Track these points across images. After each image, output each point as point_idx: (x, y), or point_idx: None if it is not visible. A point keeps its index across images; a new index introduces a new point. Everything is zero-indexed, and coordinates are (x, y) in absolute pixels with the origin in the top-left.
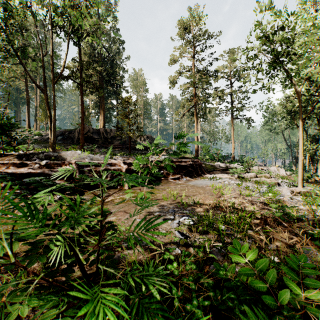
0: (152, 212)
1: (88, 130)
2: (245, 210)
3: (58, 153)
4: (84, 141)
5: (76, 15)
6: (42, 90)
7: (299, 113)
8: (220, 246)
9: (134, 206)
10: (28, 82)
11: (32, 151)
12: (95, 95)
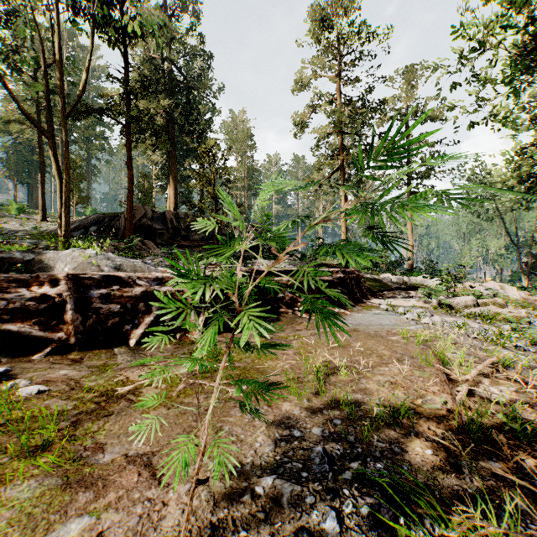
0: (249, 474)
1: (143, 214)
2: None
3: (38, 254)
4: (132, 233)
5: None
6: (44, 131)
7: None
8: None
9: (192, 423)
10: None
11: None
12: (162, 154)
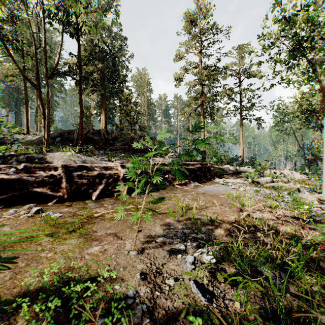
0: (154, 237)
1: (88, 131)
2: (299, 243)
3: (44, 154)
4: (82, 142)
5: (70, 0)
6: (35, 86)
7: (324, 109)
8: (276, 324)
9: (130, 225)
10: (27, 81)
11: (13, 152)
12: (97, 95)
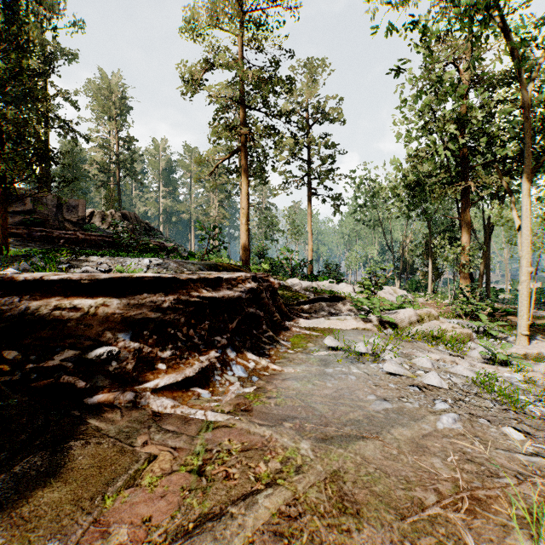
0: None
1: None
2: None
3: None
4: None
5: None
6: None
7: (525, 153)
8: None
9: None
10: None
11: None
12: None
